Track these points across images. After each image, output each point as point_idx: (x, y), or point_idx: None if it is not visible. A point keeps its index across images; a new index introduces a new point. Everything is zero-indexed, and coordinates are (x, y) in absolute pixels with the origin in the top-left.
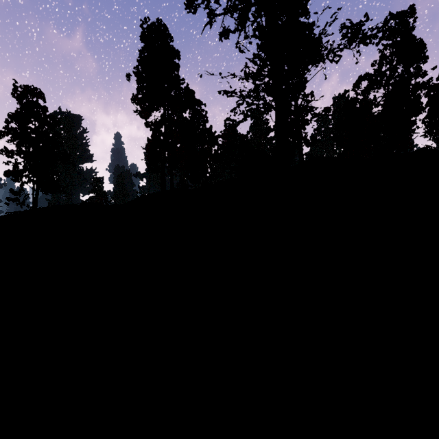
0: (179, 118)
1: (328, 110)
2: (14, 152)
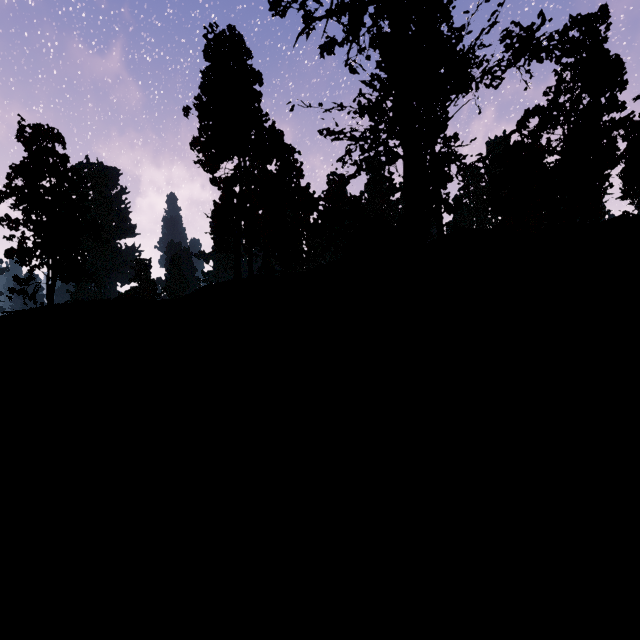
0: (261, 172)
1: (484, 159)
2: (19, 222)
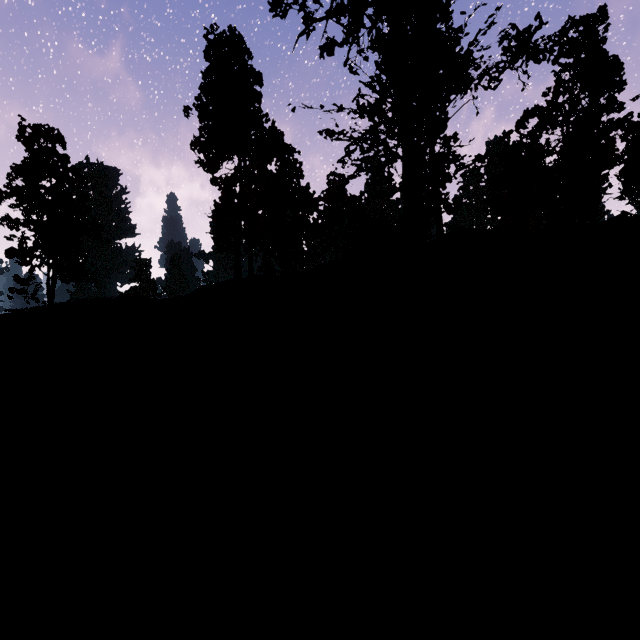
0: (261, 172)
1: (482, 160)
2: (20, 222)
